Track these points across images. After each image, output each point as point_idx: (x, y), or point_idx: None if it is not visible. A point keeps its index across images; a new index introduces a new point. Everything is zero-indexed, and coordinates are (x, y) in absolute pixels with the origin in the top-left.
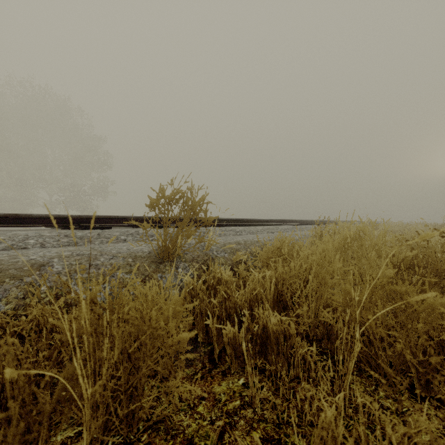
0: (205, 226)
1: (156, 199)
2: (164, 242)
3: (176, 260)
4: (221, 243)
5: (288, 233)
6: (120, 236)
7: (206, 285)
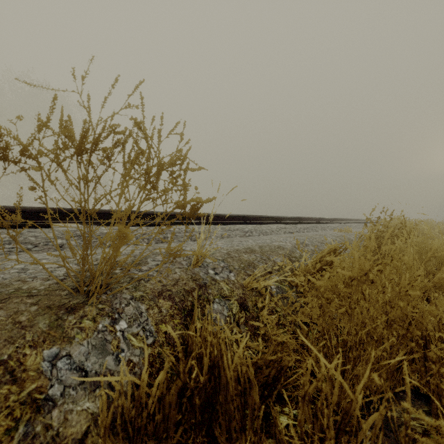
0: (202, 224)
1: (55, 149)
2: (84, 257)
3: (121, 296)
4: (223, 250)
5: (311, 233)
6: (53, 240)
7: (178, 384)
